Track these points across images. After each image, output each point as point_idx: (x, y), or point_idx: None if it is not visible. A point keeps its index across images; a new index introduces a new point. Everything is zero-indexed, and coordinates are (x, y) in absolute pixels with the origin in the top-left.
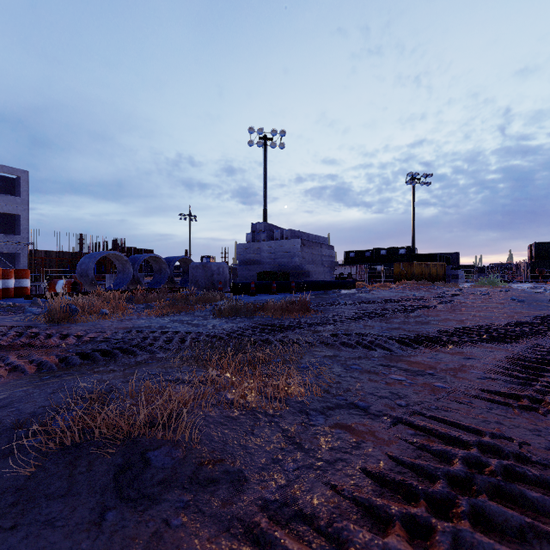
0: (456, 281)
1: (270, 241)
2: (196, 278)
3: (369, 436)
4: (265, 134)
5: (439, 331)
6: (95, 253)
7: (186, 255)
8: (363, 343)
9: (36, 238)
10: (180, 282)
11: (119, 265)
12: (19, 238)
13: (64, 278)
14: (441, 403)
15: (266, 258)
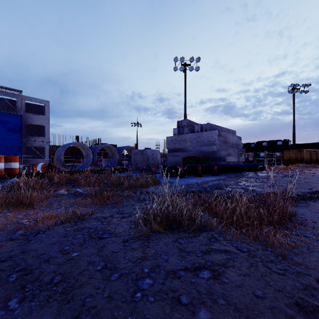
0: None
1: (191, 133)
2: (136, 162)
3: None
4: (185, 62)
5: None
6: (66, 144)
7: (134, 147)
8: None
9: (53, 138)
10: (127, 164)
11: (84, 152)
12: (44, 139)
13: (67, 161)
14: None
15: (189, 146)
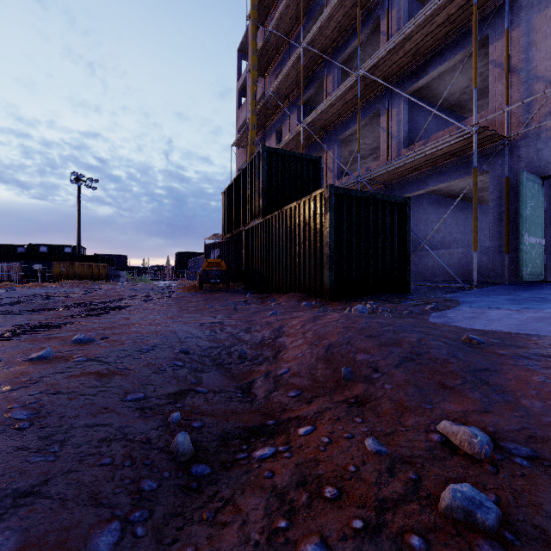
0: (118, 280)
1: None
2: None
3: (0, 329)
4: None
5: (63, 305)
6: None
7: None
8: (2, 313)
9: None
10: None
11: None
12: None
13: None
14: (39, 321)
15: None
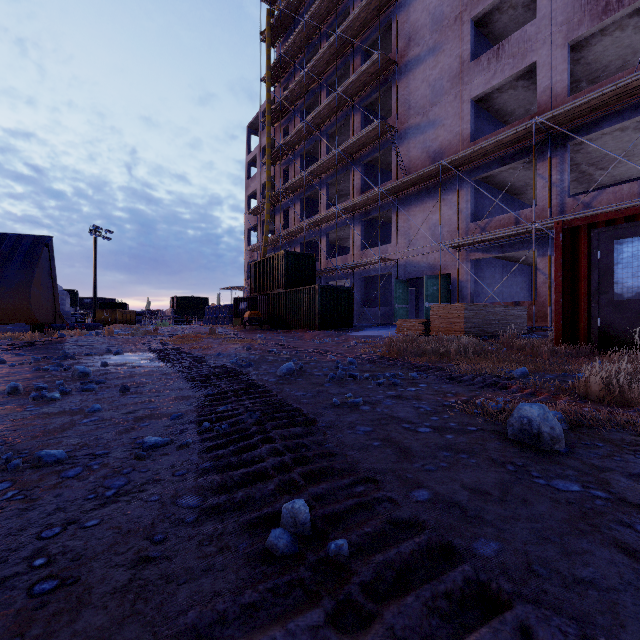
0: (141, 324)
1: None
2: None
3: None
4: None
5: None
6: None
7: None
8: None
9: None
10: None
11: None
12: None
13: None
14: None
15: None
